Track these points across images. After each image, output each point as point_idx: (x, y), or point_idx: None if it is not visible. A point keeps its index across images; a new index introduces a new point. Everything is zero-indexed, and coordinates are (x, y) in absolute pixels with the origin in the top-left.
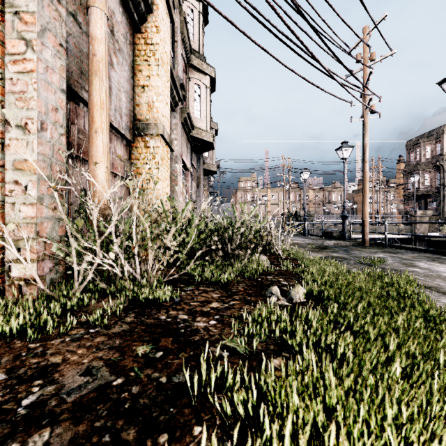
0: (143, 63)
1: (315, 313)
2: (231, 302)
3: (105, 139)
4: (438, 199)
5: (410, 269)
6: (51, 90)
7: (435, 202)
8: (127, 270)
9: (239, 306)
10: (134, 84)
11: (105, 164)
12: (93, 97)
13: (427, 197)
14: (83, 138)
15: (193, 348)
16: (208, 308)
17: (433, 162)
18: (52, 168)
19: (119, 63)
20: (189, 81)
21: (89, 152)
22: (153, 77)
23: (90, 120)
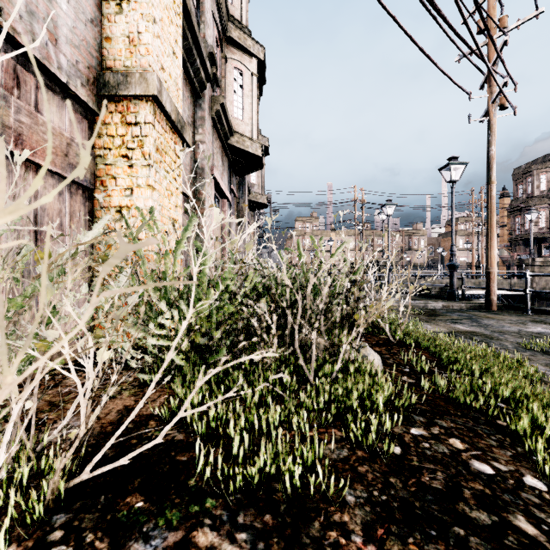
0: None
1: None
2: None
3: None
4: None
5: None
6: None
7: None
8: None
9: None
10: None
11: None
12: None
13: (542, 241)
14: None
15: None
16: None
17: (549, 196)
18: None
19: None
20: (226, 64)
21: None
22: None
23: None
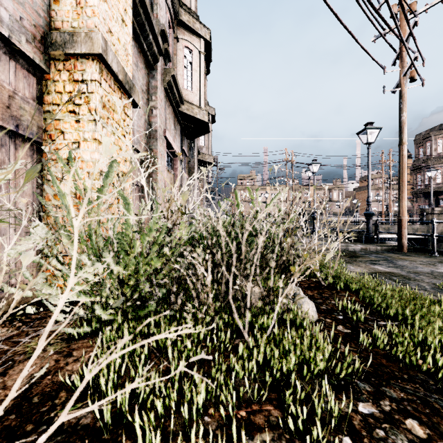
0: None
1: None
2: None
3: None
4: None
5: None
6: None
7: None
8: None
9: None
10: None
11: None
12: None
13: (438, 194)
14: None
15: None
16: None
17: None
18: None
19: None
20: (178, 43)
21: None
22: None
23: None
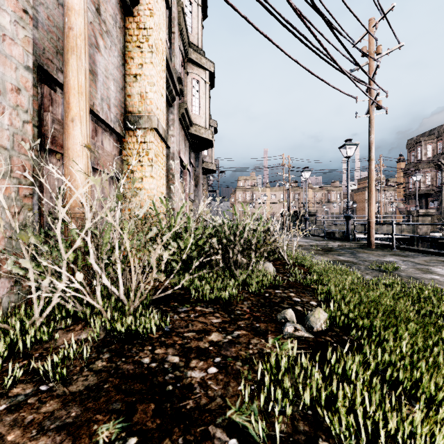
0: (135, 50)
1: (344, 348)
2: (235, 331)
3: (84, 129)
4: (440, 198)
5: (429, 276)
6: (11, 65)
7: (437, 201)
8: (108, 287)
9: (246, 340)
10: (126, 73)
11: (84, 159)
12: (68, 78)
13: (428, 196)
14: (60, 129)
15: (183, 429)
16: (206, 343)
17: (434, 161)
18: (12, 163)
19: (107, 46)
20: (188, 76)
21: (64, 145)
22: (146, 65)
23: (65, 106)
